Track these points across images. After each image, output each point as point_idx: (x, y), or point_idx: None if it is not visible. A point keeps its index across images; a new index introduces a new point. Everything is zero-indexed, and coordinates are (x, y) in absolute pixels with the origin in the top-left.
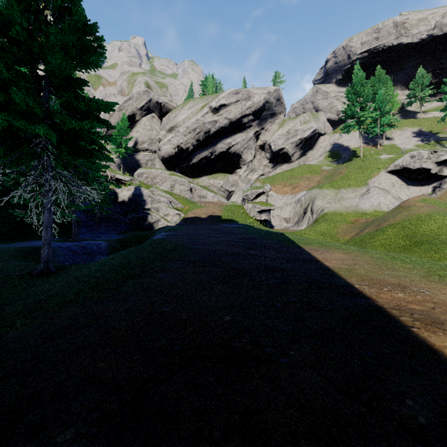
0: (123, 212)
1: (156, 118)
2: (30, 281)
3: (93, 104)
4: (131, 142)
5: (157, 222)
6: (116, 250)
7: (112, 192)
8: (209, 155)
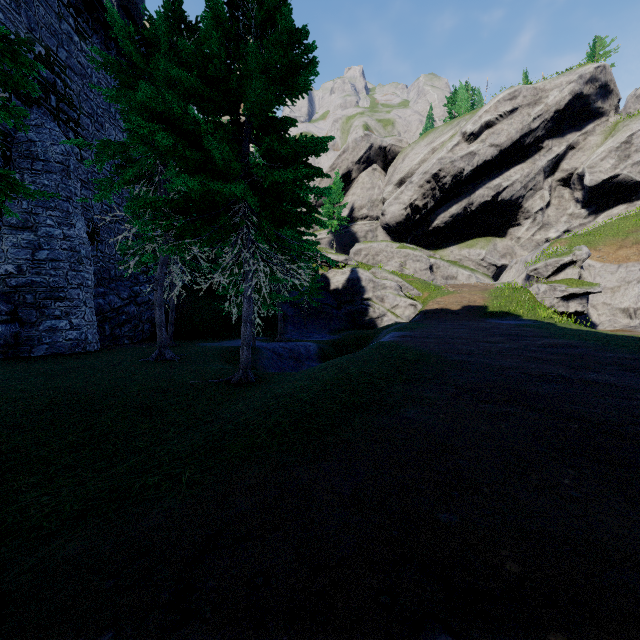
0: (336, 304)
1: (378, 170)
2: (226, 393)
3: (299, 144)
4: (346, 210)
5: (381, 317)
6: (327, 355)
7: (323, 278)
8: (461, 211)
